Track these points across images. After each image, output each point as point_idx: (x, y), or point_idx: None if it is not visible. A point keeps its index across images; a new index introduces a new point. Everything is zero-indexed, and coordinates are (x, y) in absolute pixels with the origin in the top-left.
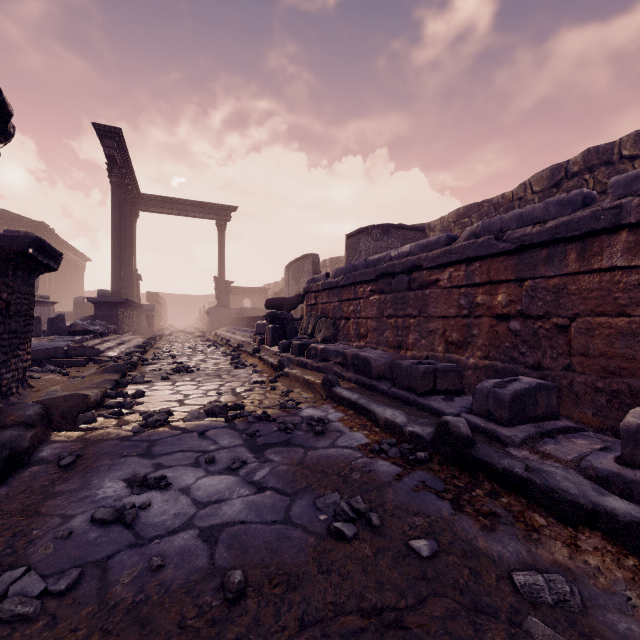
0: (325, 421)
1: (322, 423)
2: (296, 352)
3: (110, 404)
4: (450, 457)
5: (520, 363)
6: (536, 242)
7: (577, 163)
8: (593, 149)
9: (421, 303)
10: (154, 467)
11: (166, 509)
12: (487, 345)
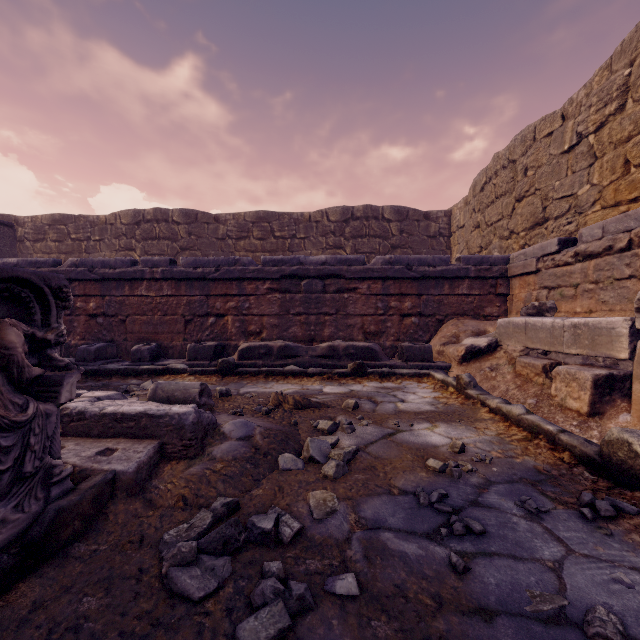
0: None
1: None
2: None
3: None
4: None
5: (103, 340)
6: (111, 278)
7: (150, 214)
8: (159, 209)
9: None
10: None
11: None
12: (84, 332)
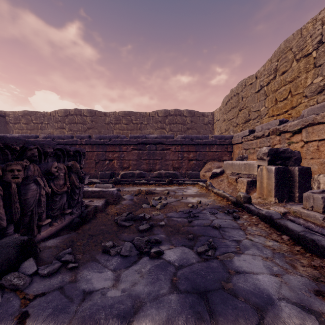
0: None
1: None
2: None
3: None
4: None
5: None
6: (62, 143)
7: (73, 111)
8: (77, 109)
9: None
10: None
11: None
12: None
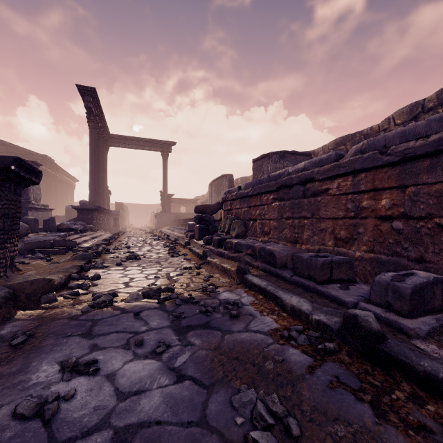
0: (239, 305)
1: (236, 306)
2: (216, 245)
3: (71, 286)
4: (359, 349)
5: (403, 256)
6: (419, 154)
7: (432, 100)
8: None
9: (314, 207)
10: (90, 348)
11: (88, 400)
12: (372, 241)
